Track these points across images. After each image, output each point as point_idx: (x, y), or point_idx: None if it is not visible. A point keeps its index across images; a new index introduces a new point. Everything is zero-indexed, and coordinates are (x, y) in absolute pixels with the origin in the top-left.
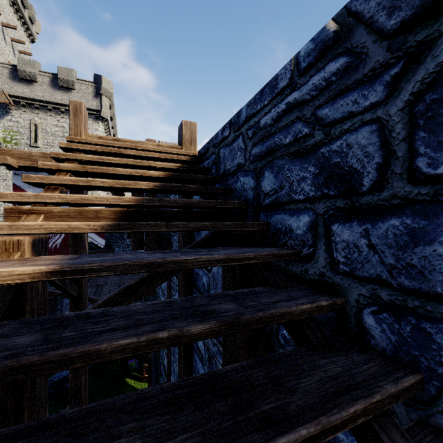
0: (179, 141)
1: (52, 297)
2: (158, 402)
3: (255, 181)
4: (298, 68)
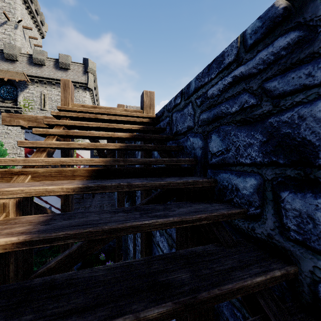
0: (141, 106)
1: None
2: None
3: (203, 142)
4: (244, 45)
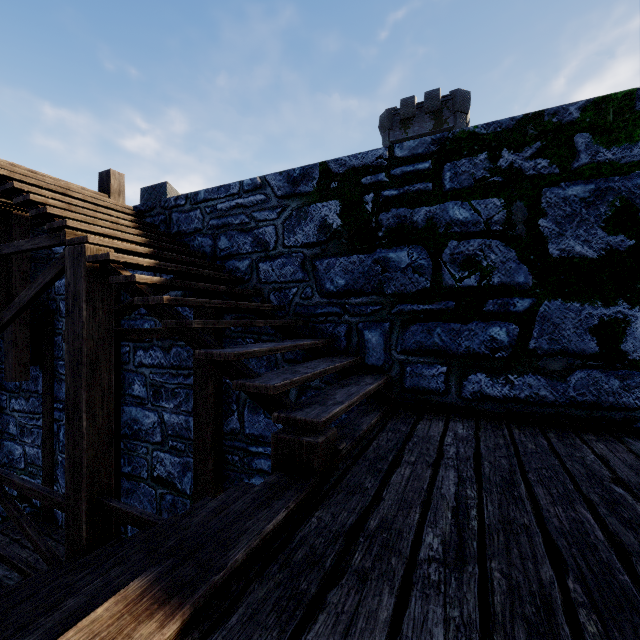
0: (102, 189)
1: None
2: None
3: (213, 242)
4: (243, 188)
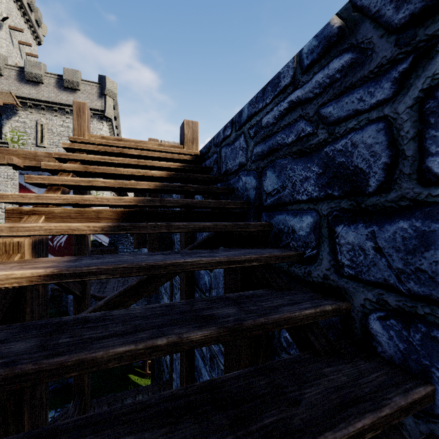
0: (181, 140)
1: (58, 294)
2: (155, 413)
3: (257, 181)
4: (301, 66)
